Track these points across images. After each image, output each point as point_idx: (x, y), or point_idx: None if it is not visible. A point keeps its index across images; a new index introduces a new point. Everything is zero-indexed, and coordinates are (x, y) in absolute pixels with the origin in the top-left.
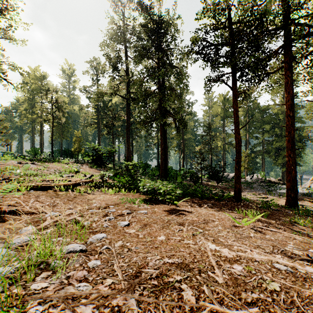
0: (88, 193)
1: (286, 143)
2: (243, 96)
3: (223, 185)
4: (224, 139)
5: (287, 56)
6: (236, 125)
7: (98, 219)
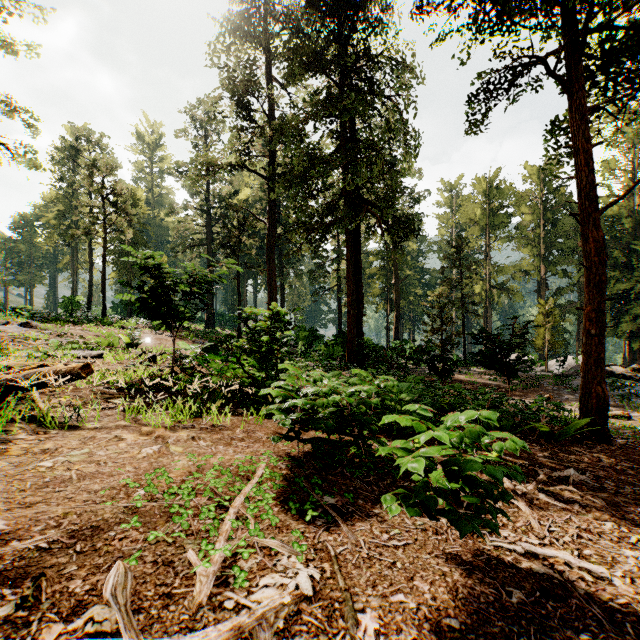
0: (48, 427)
1: None
2: (532, 179)
3: (496, 381)
4: (488, 277)
5: None
6: (592, 199)
7: None
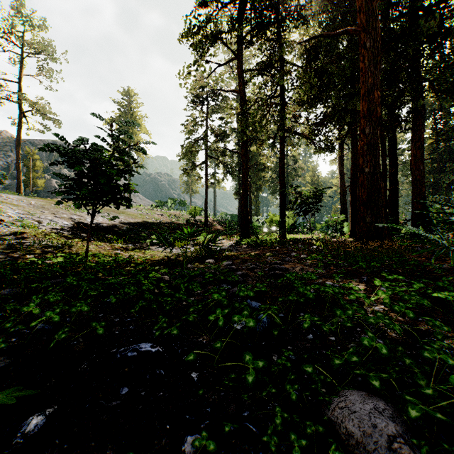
0: None
1: None
2: None
3: None
4: None
5: None
6: None
7: None
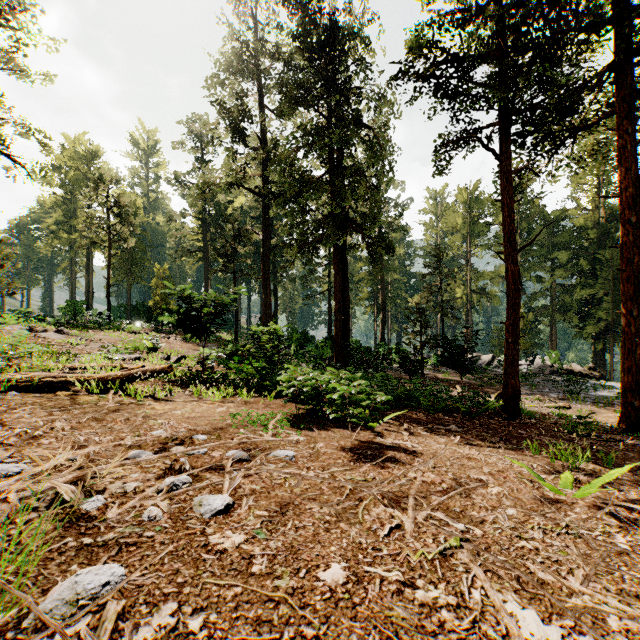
0: (158, 400)
1: (622, 284)
2: None
3: (469, 379)
4: (469, 282)
5: (623, 88)
6: (509, 242)
7: (137, 486)
